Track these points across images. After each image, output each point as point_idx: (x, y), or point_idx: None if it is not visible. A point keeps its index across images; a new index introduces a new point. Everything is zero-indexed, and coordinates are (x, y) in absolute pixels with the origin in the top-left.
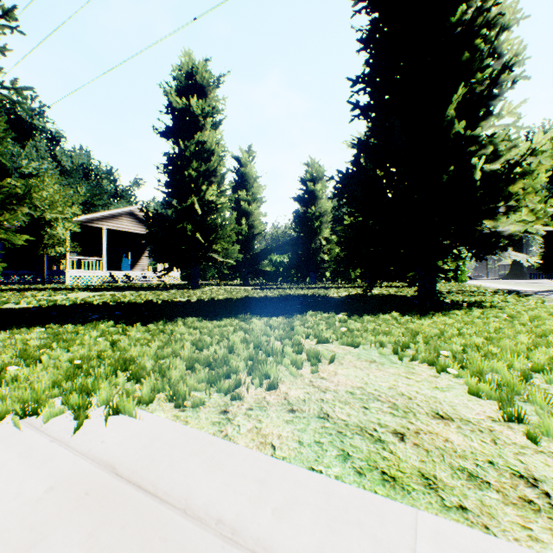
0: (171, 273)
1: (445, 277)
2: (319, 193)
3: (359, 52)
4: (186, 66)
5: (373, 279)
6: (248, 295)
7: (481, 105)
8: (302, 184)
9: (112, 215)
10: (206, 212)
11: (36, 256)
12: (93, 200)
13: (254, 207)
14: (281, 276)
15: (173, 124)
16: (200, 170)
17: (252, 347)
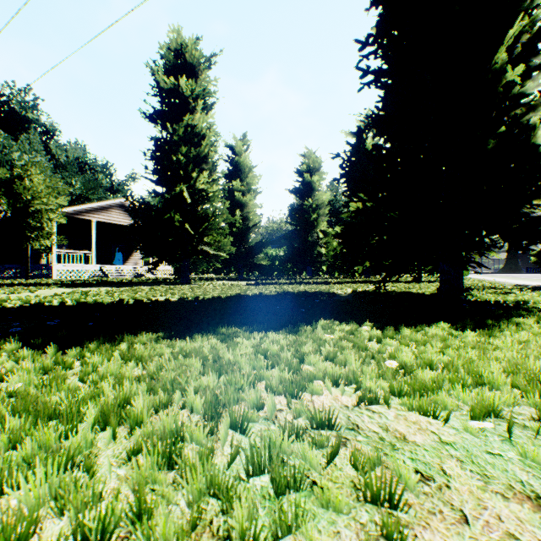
0: (164, 267)
1: (474, 272)
2: (316, 185)
3: (372, 3)
4: (174, 42)
5: (387, 274)
6: (240, 293)
7: (530, 57)
8: (299, 176)
9: (102, 207)
10: (197, 202)
11: (23, 249)
12: (88, 194)
13: (249, 198)
14: (276, 271)
15: (160, 107)
16: (189, 156)
17: (226, 428)
